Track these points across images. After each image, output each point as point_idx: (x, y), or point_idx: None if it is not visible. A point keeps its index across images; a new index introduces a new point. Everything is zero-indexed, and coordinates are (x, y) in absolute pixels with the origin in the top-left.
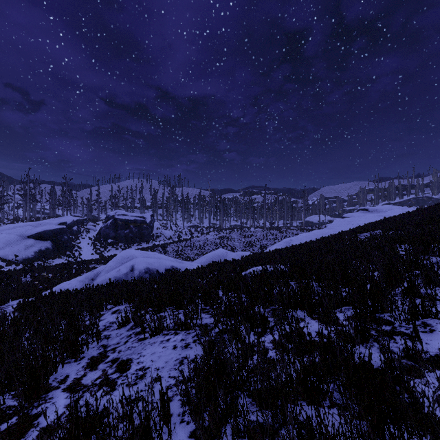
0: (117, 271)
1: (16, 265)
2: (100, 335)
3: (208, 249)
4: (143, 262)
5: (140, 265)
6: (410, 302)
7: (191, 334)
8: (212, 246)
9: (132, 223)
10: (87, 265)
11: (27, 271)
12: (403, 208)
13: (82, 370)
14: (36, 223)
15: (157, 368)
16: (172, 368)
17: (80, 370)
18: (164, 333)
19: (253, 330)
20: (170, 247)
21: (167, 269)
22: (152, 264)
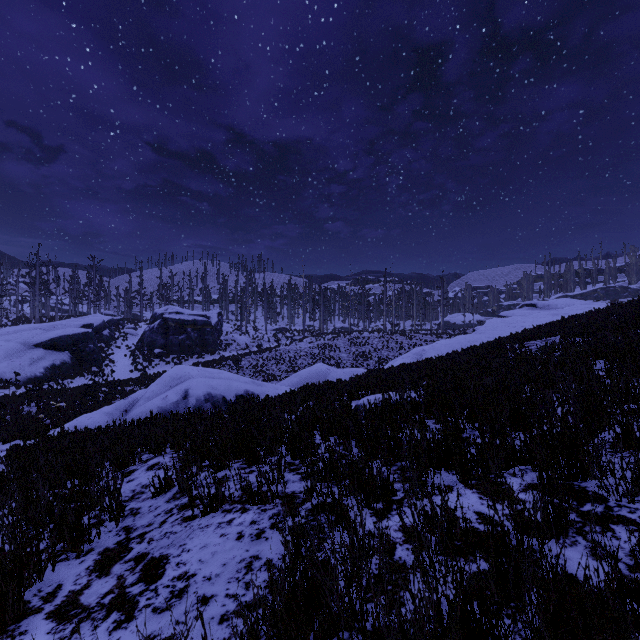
0: (163, 399)
1: (16, 388)
2: (122, 510)
3: (302, 364)
4: (202, 385)
5: (198, 390)
6: (638, 465)
7: (268, 512)
8: (308, 359)
9: (190, 324)
10: (122, 387)
11: (32, 398)
12: (588, 303)
13: (86, 575)
14: (47, 325)
15: (208, 576)
16: (232, 577)
17: (82, 576)
18: (225, 509)
19: (369, 506)
20: (246, 361)
21: (239, 396)
22: (216, 388)
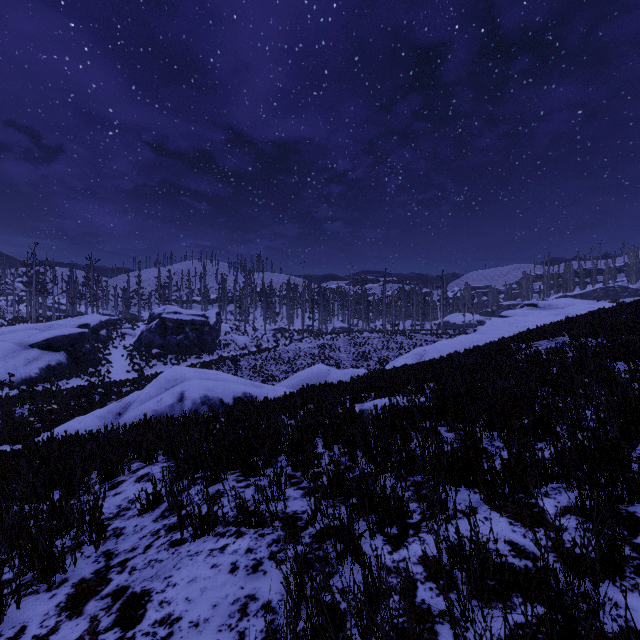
0: (158, 402)
1: (10, 389)
2: (103, 531)
3: (301, 364)
4: (199, 388)
5: (194, 392)
6: None
7: (266, 537)
8: (307, 359)
9: (188, 324)
10: (119, 388)
11: (25, 399)
12: (590, 303)
13: (55, 614)
14: (43, 325)
15: (196, 621)
16: (224, 623)
17: (50, 616)
18: (218, 532)
19: (382, 532)
20: (245, 361)
21: (236, 398)
22: (213, 390)
